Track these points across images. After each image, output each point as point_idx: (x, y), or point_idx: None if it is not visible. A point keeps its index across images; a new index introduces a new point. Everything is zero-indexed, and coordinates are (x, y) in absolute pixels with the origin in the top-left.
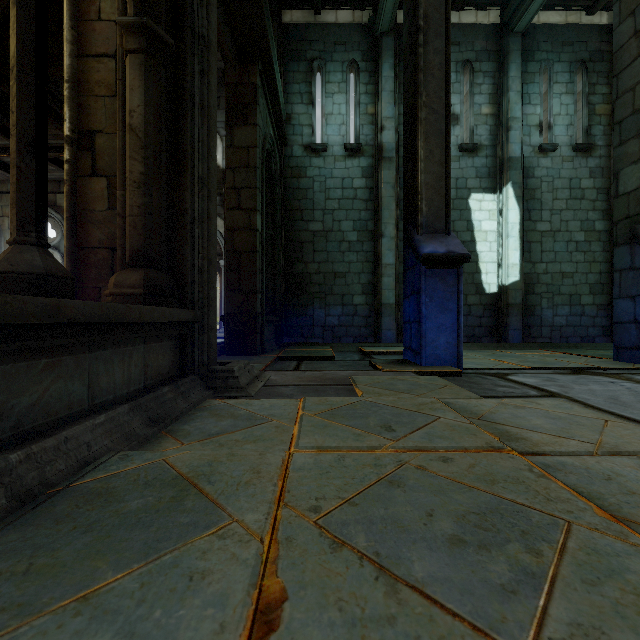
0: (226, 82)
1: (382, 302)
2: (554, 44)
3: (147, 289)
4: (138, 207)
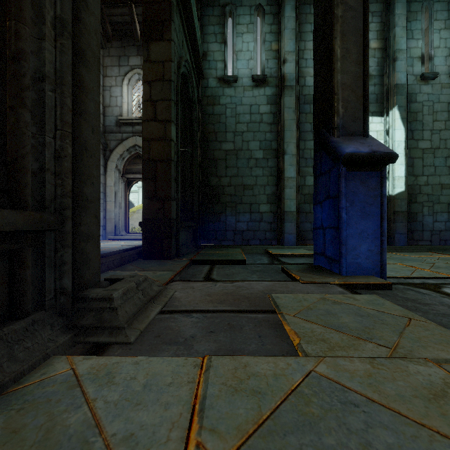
0: (143, 0)
1: (284, 210)
2: None
3: None
4: None
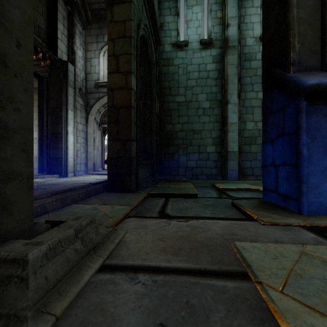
0: None
1: (228, 150)
2: None
3: None
4: None
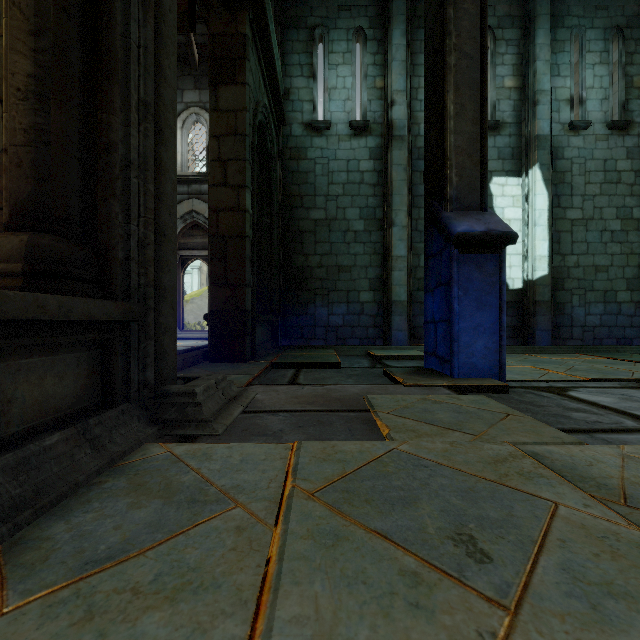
0: (209, 32)
1: (392, 299)
2: (586, 8)
3: (31, 265)
4: (24, 131)
